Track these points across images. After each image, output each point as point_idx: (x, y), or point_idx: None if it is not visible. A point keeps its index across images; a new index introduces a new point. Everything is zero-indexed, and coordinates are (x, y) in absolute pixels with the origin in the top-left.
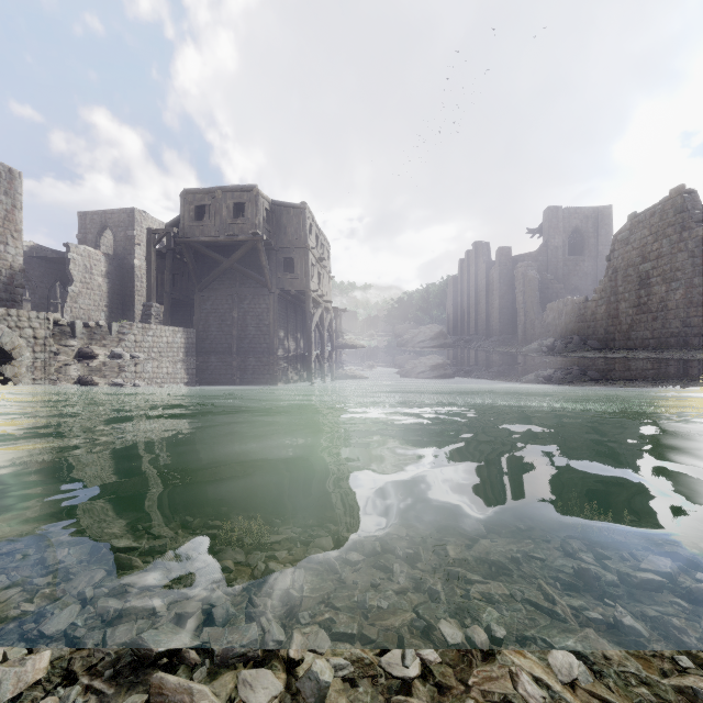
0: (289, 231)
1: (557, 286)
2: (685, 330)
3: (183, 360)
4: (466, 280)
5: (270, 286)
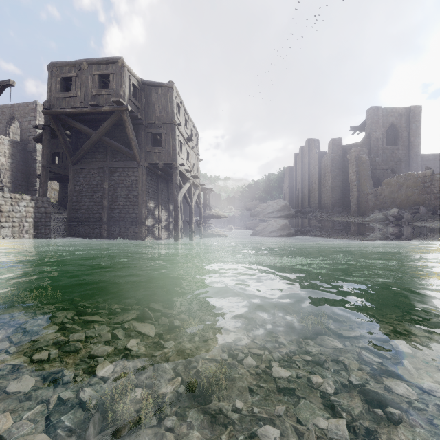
0: (157, 108)
1: (383, 167)
2: None
3: (31, 231)
4: (300, 168)
5: (138, 158)
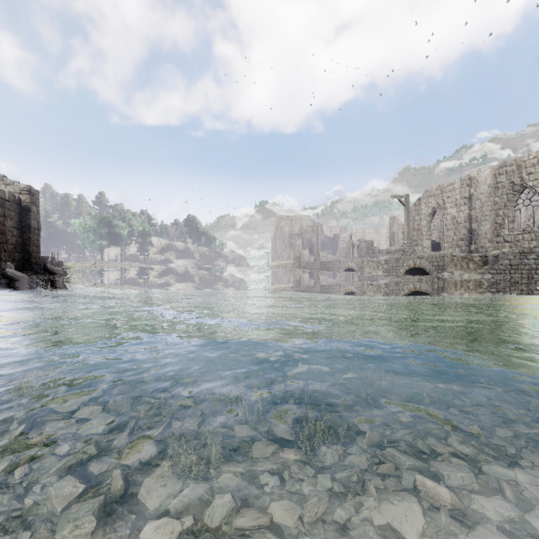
0: None
1: None
2: None
3: None
4: None
5: None
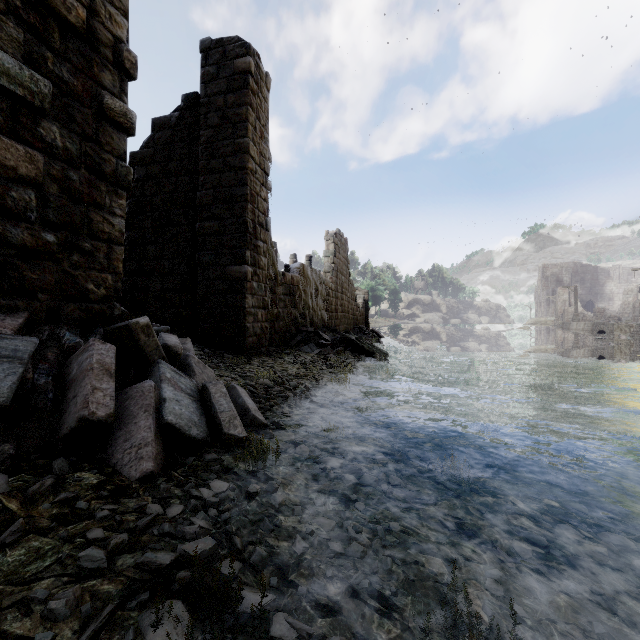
0: None
1: None
2: (347, 326)
3: None
4: None
5: None
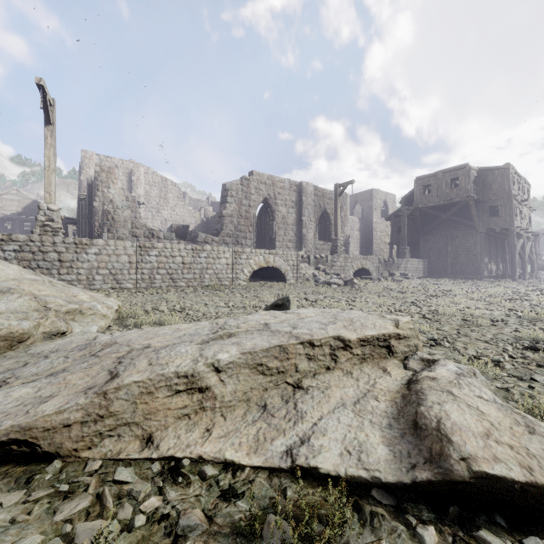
0: (493, 187)
1: None
2: None
3: (422, 277)
4: None
5: (477, 227)
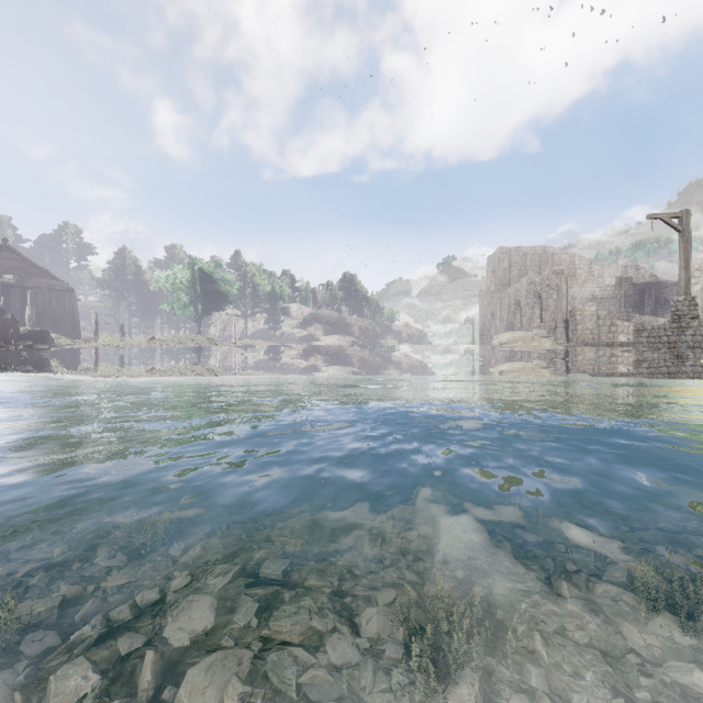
0: None
1: None
2: None
3: None
4: None
5: None
